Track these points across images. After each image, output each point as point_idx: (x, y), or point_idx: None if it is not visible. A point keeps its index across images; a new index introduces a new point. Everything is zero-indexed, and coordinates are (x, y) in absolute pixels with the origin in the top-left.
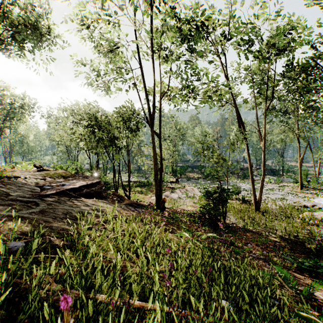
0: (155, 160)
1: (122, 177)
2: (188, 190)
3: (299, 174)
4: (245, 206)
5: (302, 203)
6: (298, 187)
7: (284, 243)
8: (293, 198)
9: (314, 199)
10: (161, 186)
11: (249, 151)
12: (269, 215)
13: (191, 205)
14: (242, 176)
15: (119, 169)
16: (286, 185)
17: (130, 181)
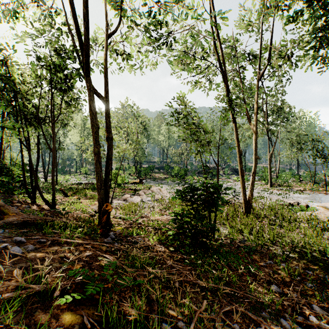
0: (96, 134)
1: (72, 179)
2: (154, 191)
3: (269, 170)
4: (231, 209)
5: (283, 200)
6: (266, 185)
7: (318, 270)
8: (270, 195)
9: (289, 195)
10: (108, 184)
11: (237, 133)
12: (262, 219)
13: (158, 212)
14: (210, 176)
15: (28, 155)
16: (255, 183)
17: (80, 184)
